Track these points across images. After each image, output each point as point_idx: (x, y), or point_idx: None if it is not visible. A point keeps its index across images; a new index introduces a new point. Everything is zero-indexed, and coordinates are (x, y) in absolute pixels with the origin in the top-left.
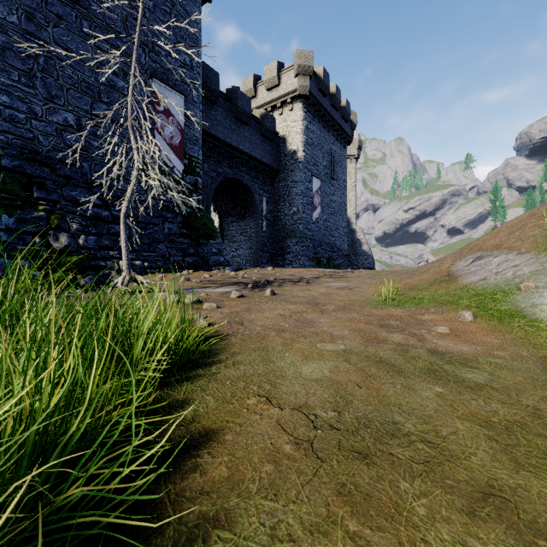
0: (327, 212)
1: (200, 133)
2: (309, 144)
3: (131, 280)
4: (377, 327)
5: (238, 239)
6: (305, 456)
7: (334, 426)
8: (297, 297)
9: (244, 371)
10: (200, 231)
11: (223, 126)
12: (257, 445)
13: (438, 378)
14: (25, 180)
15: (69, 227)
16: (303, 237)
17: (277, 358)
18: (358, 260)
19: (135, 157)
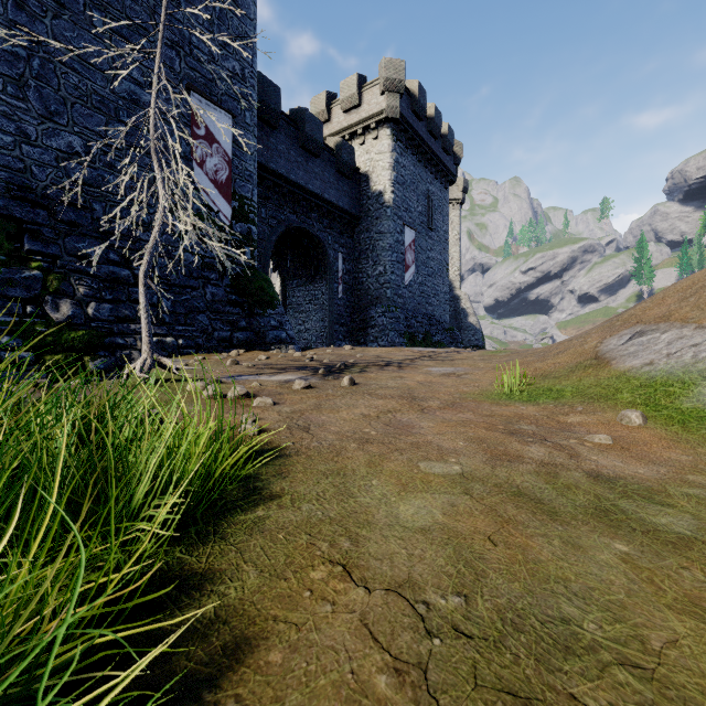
0: (423, 273)
1: (255, 167)
2: (400, 184)
3: (154, 365)
4: (504, 435)
5: (305, 309)
6: (415, 705)
7: (461, 630)
8: (387, 389)
9: (309, 513)
10: (254, 297)
11: (286, 159)
12: (327, 676)
13: (616, 524)
14: (12, 227)
15: (74, 292)
16: (392, 305)
17: (359, 489)
18: (463, 336)
19: (160, 193)
